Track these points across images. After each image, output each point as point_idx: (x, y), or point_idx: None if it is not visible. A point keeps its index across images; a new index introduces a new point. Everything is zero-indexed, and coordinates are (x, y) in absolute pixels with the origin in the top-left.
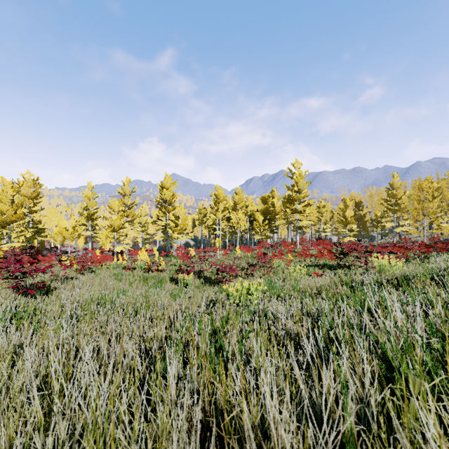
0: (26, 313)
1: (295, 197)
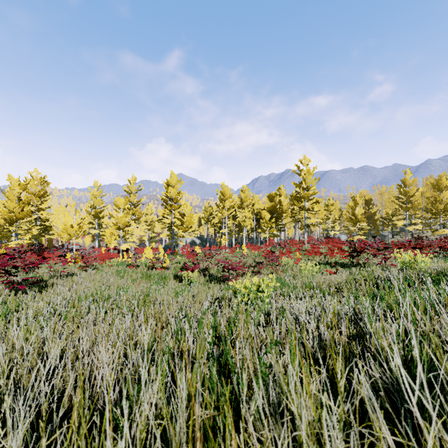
0: (5, 310)
1: (303, 194)
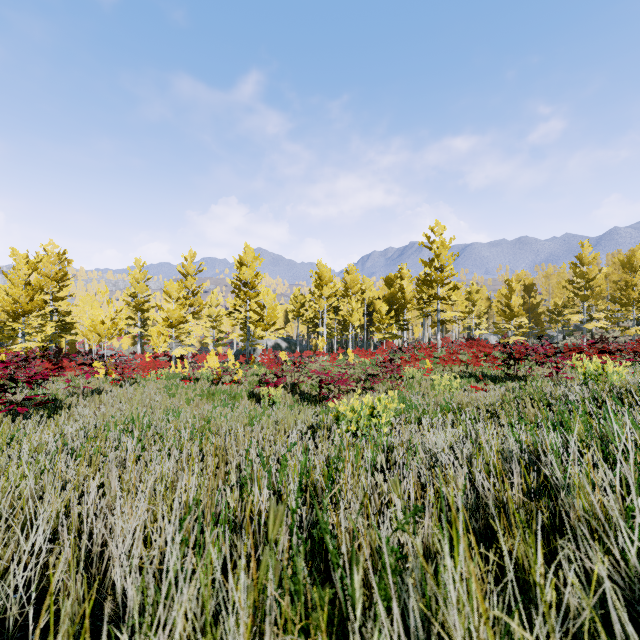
0: None
1: (435, 277)
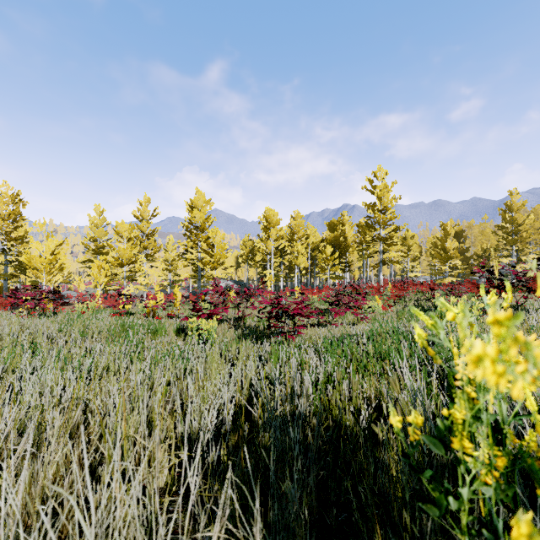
0: None
1: (379, 218)
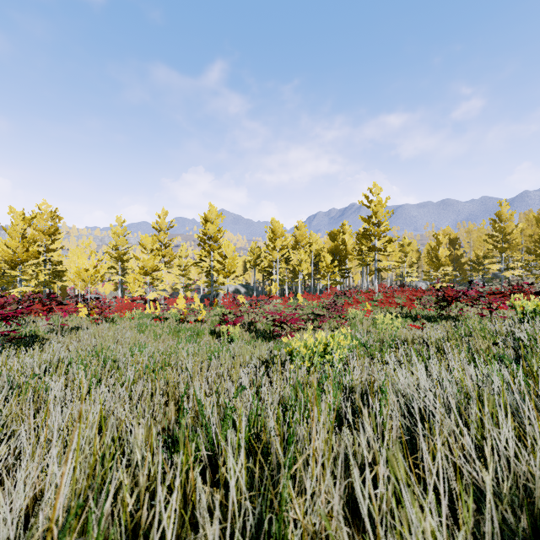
0: None
1: (373, 231)
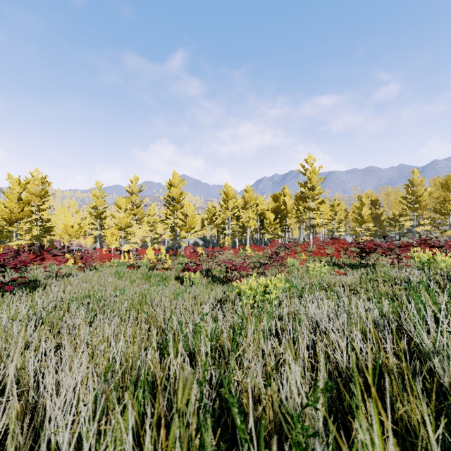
0: None
1: (308, 194)
